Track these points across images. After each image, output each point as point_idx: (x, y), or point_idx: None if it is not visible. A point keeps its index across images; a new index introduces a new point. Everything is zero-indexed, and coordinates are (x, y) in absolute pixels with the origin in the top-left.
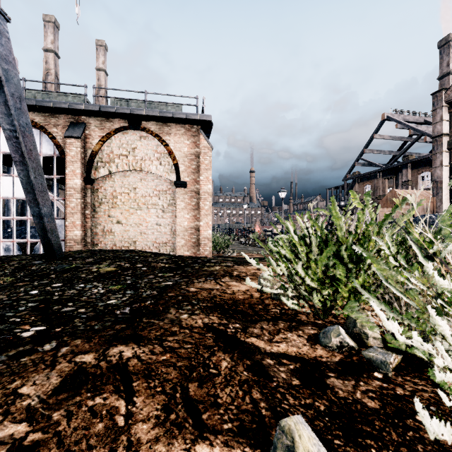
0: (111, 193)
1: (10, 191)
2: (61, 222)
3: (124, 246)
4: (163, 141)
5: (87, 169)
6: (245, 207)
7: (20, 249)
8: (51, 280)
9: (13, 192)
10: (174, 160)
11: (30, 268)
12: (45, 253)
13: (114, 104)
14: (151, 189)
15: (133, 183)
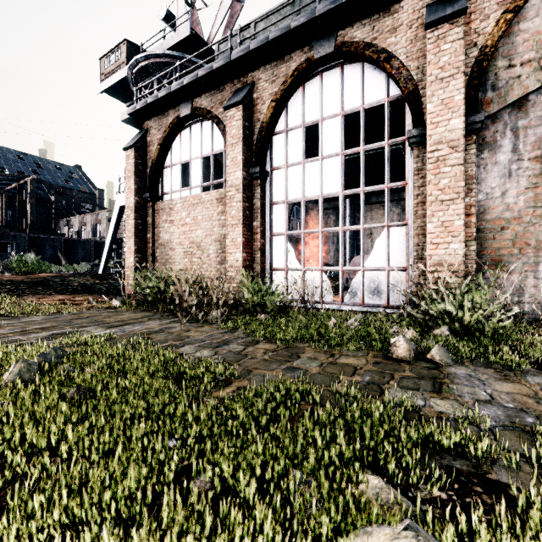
0: None
1: None
2: None
3: None
4: None
5: None
6: None
7: None
8: None
9: None
10: None
11: None
12: None
13: None
14: None
15: None
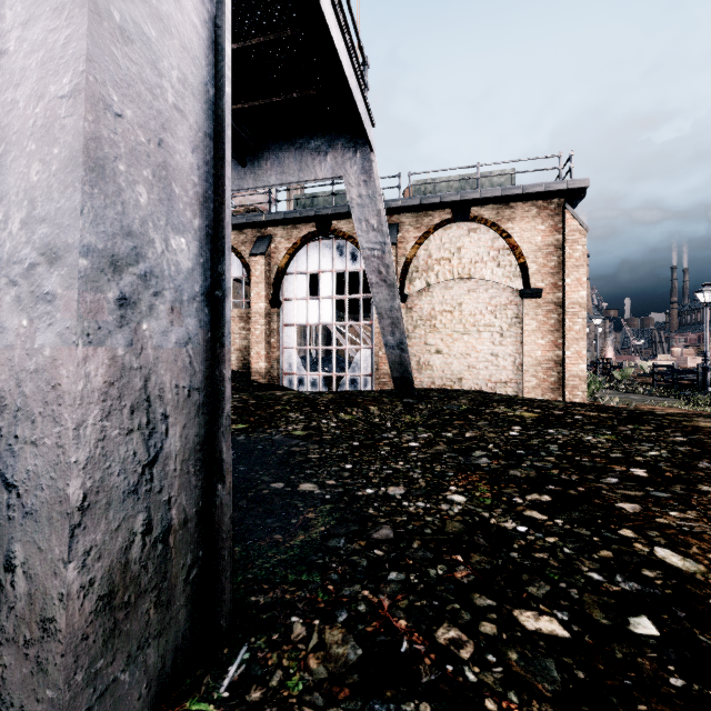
0: (429, 313)
1: (317, 316)
2: (368, 352)
3: (445, 385)
4: (503, 232)
5: (400, 282)
6: (597, 322)
7: (326, 384)
8: (487, 422)
9: (319, 317)
10: (519, 258)
11: (417, 407)
12: (395, 390)
13: (417, 189)
14: (483, 304)
15: (457, 297)
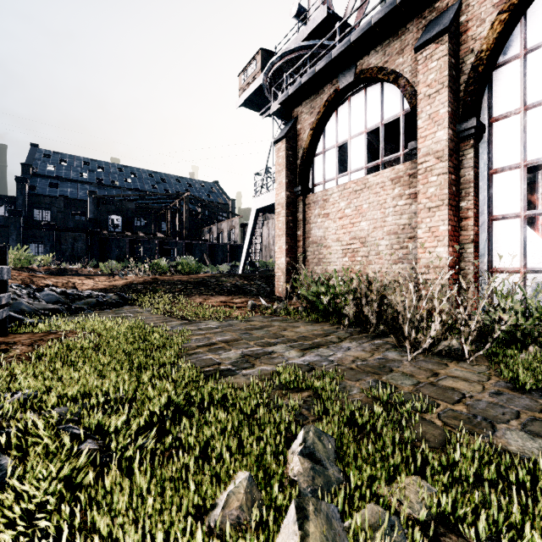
0: None
1: None
2: None
3: None
4: None
5: None
6: None
7: None
8: None
9: None
10: None
11: None
12: None
13: None
14: None
15: None
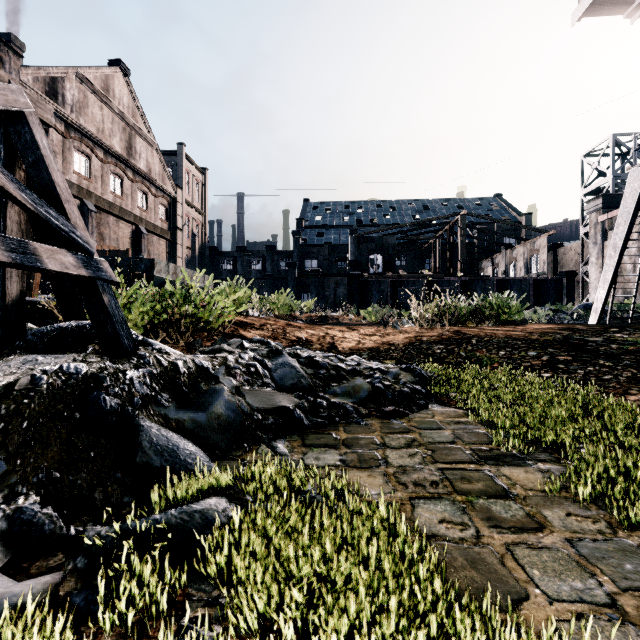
0: None
1: None
2: None
3: None
4: None
5: None
6: None
7: None
8: None
9: None
10: None
11: None
12: None
13: None
14: None
15: None
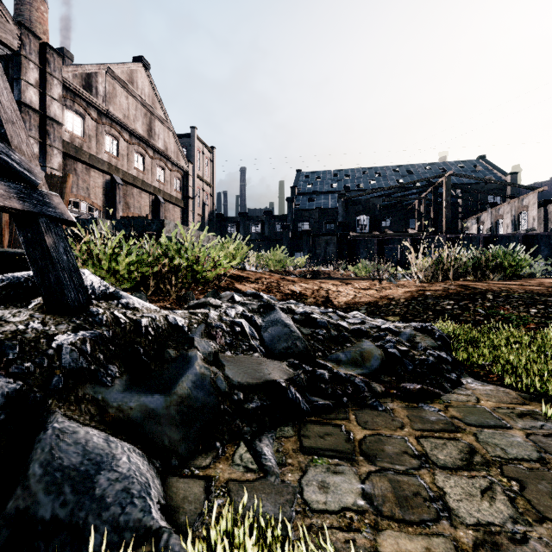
0: None
1: None
2: None
3: None
4: None
5: None
6: None
7: None
8: None
9: None
10: None
11: None
12: None
13: None
14: None
15: None
